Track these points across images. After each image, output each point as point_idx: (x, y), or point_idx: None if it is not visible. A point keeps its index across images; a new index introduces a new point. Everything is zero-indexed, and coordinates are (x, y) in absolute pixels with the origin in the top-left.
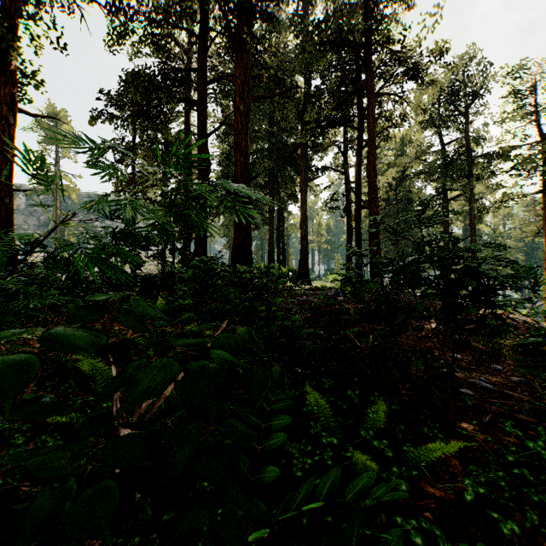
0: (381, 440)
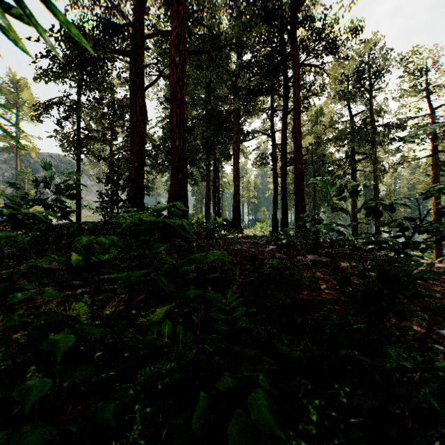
0: None
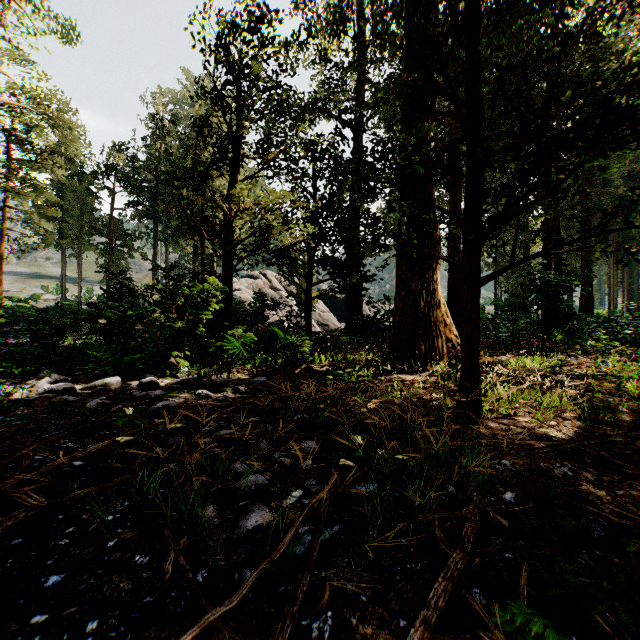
0: None
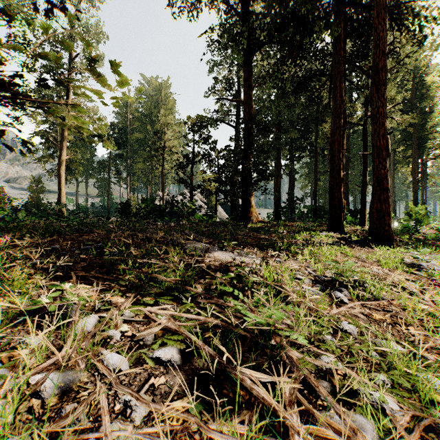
0: None
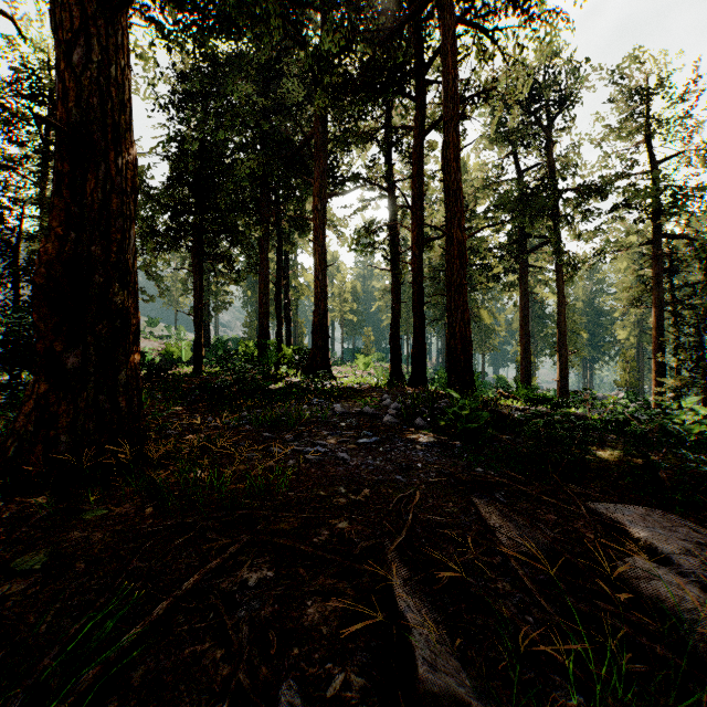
0: None
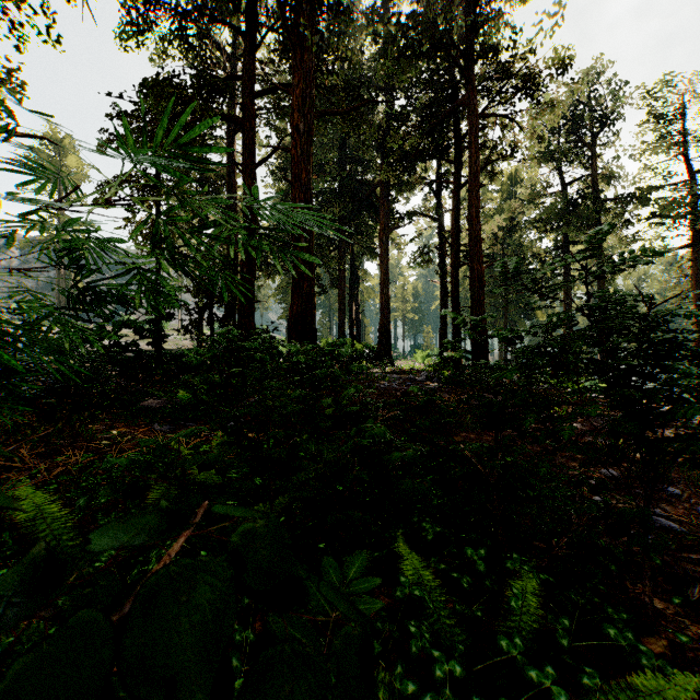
0: (543, 666)
